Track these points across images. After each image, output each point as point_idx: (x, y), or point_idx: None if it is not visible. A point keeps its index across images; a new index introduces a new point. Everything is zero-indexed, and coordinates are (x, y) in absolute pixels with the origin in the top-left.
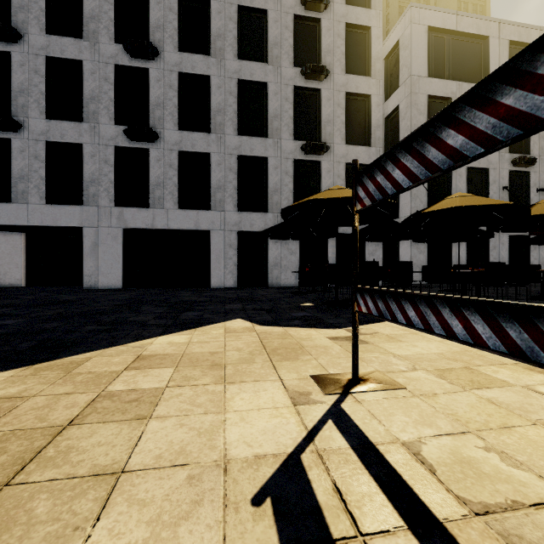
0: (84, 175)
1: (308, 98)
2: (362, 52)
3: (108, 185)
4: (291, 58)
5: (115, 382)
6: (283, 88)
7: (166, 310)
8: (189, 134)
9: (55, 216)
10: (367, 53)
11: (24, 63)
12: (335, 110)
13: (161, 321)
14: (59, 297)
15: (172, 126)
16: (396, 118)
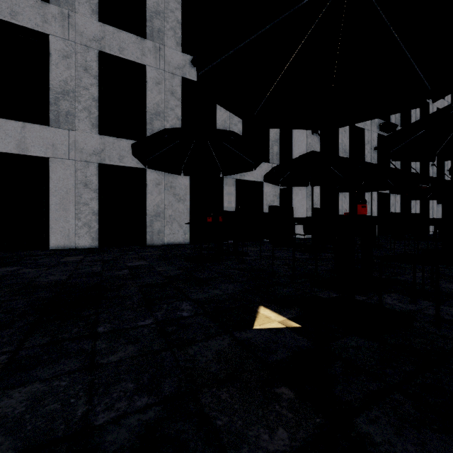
0: None
1: None
2: None
3: None
4: None
5: None
6: None
7: None
8: None
9: None
10: None
11: None
12: None
13: None
14: None
15: None
16: None
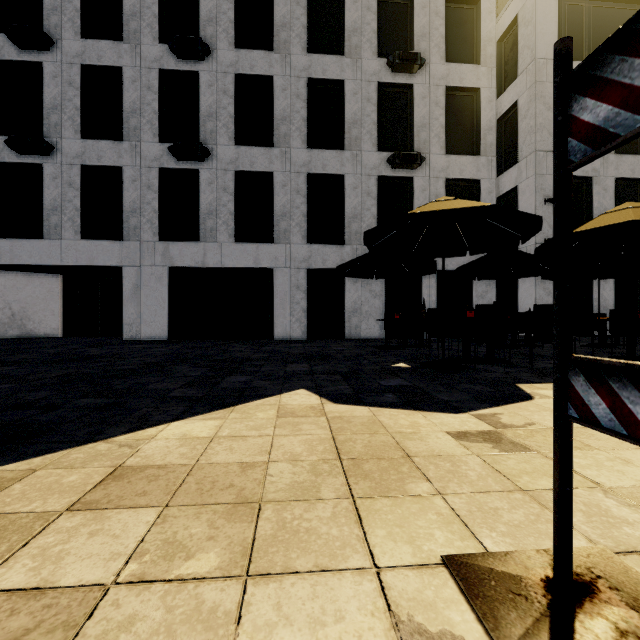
0: (124, 204)
1: (396, 97)
2: (468, 33)
3: (151, 215)
4: (375, 47)
5: (21, 552)
6: (364, 86)
7: (204, 372)
8: (247, 150)
9: (92, 253)
10: (475, 35)
11: (57, 74)
12: (432, 111)
13: (190, 392)
14: (87, 350)
15: (226, 140)
16: (513, 118)
